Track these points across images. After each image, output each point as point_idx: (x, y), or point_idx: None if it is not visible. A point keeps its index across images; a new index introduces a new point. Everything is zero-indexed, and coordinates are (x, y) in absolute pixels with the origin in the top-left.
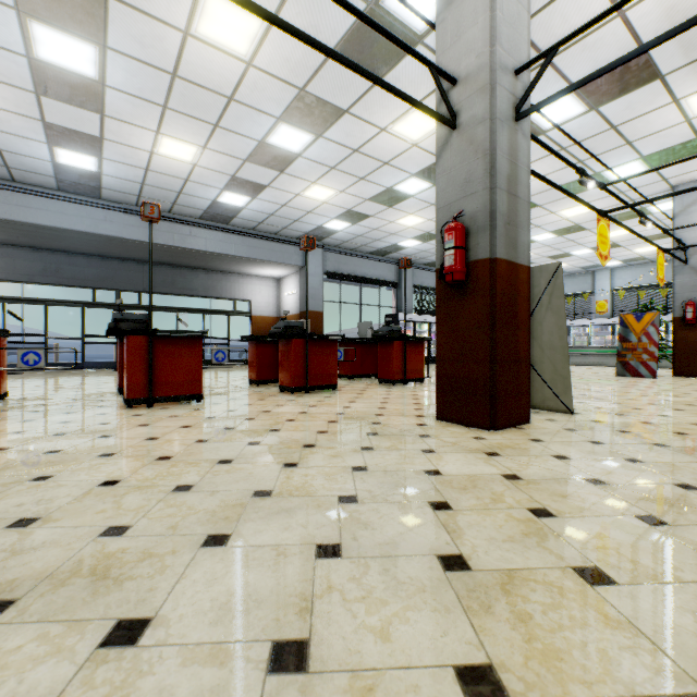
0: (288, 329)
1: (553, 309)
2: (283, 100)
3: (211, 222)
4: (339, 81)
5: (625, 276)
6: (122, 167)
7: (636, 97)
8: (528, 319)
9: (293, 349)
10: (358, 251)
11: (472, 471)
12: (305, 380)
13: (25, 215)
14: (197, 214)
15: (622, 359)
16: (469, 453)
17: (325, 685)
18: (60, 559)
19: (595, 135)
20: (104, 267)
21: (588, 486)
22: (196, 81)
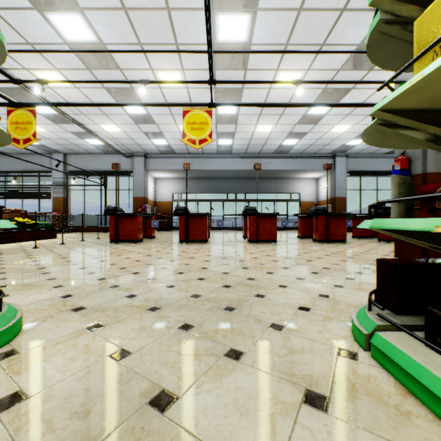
0: (316, 210)
1: None
2: (314, 95)
3: (278, 154)
4: (345, 78)
5: None
6: (241, 140)
7: None
8: None
9: (319, 220)
10: (374, 153)
11: None
12: (326, 236)
13: (206, 167)
14: (271, 152)
15: None
16: None
17: (306, 281)
18: (252, 265)
19: None
20: (230, 183)
21: None
22: (273, 102)
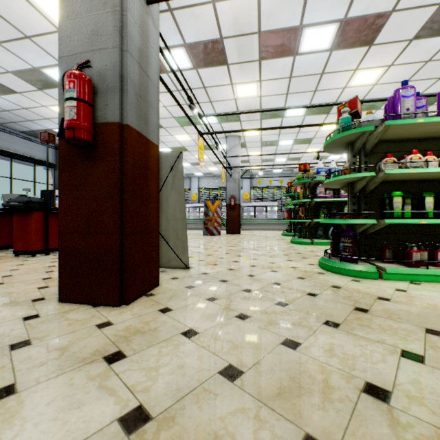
0: None
1: (176, 188)
2: None
3: None
4: None
5: (204, 181)
6: None
7: (216, 72)
8: (158, 193)
9: None
10: (8, 126)
11: (67, 434)
12: None
13: None
14: None
15: (206, 226)
16: (81, 369)
17: None
18: None
19: (195, 88)
20: None
21: (228, 389)
22: None
